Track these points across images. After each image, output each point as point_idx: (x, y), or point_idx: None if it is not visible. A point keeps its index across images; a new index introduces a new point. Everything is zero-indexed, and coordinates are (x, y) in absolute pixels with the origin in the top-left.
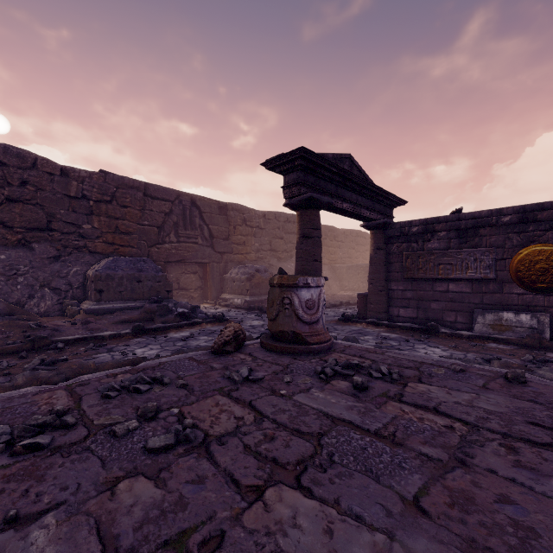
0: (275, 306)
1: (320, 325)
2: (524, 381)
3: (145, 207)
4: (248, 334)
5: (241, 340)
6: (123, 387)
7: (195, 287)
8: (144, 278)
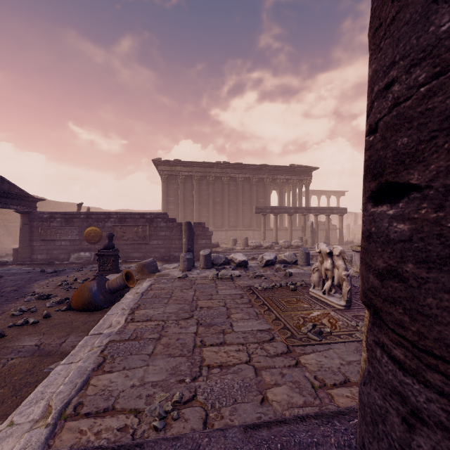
0: None
1: None
2: (44, 271)
3: None
4: None
5: None
6: None
7: None
8: None
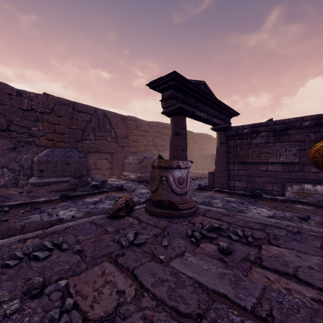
0: (155, 182)
1: (188, 195)
2: None
3: (73, 117)
4: (138, 199)
5: (131, 206)
6: (25, 254)
7: (106, 168)
8: (71, 162)
